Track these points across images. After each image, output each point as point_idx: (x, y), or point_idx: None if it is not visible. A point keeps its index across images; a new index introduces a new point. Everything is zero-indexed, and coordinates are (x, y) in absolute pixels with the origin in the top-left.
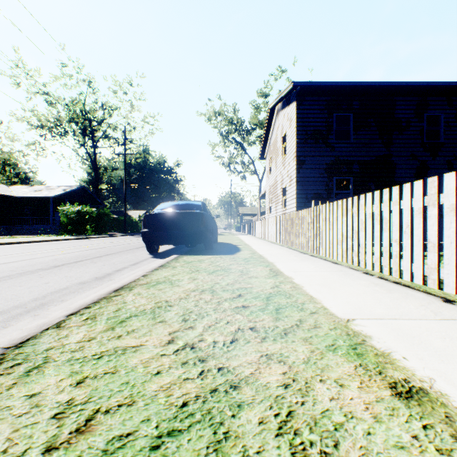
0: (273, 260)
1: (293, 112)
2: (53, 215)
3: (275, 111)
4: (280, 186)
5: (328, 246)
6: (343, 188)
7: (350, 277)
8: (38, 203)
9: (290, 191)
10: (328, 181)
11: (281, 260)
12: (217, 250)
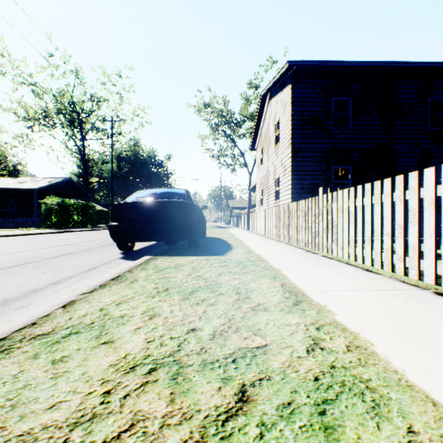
0: (279, 266)
1: (287, 96)
2: (39, 207)
3: (267, 99)
4: (272, 177)
5: (347, 245)
6: (342, 178)
7: (428, 306)
8: (23, 195)
9: (285, 182)
10: (326, 170)
11: (289, 264)
12: (203, 249)
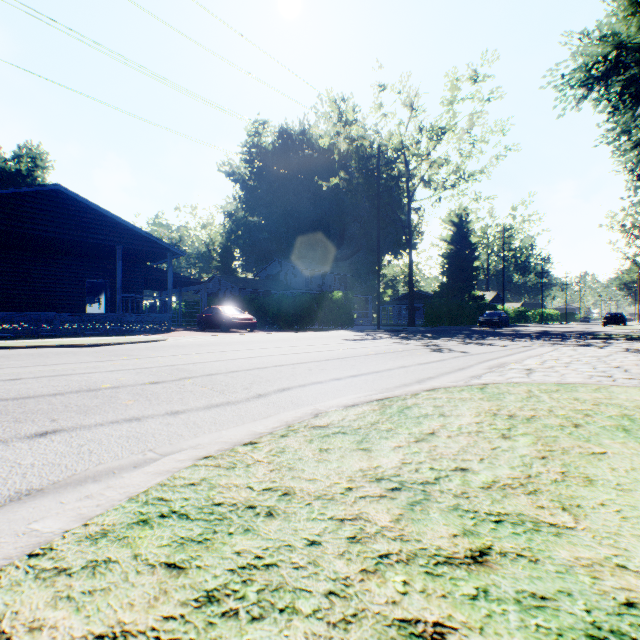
0: None
1: None
2: None
3: None
4: None
5: None
6: None
7: None
8: None
9: None
10: None
11: None
12: None
